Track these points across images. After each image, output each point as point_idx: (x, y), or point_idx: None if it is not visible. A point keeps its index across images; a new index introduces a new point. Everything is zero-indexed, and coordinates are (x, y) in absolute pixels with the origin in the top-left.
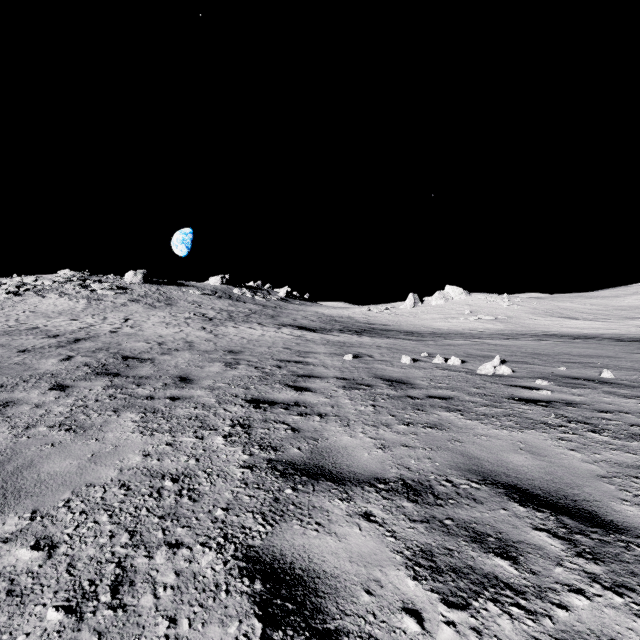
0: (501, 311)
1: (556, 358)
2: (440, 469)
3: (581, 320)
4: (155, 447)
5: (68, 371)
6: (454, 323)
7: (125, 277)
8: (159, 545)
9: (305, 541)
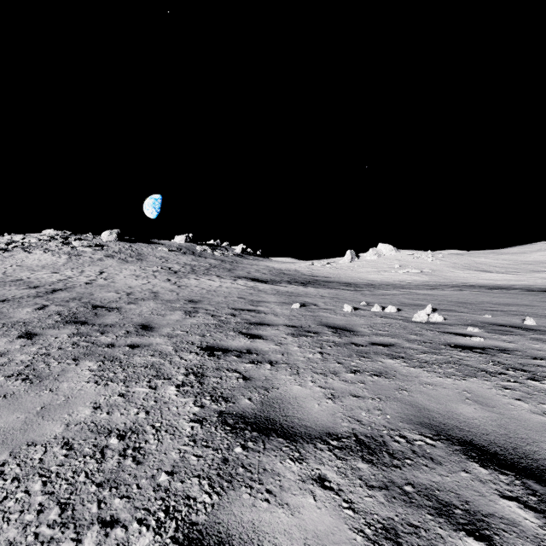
0: (426, 265)
1: (480, 306)
2: (392, 422)
3: (494, 273)
4: (107, 398)
5: (40, 319)
6: (386, 275)
7: (102, 236)
8: (91, 523)
9: (254, 516)
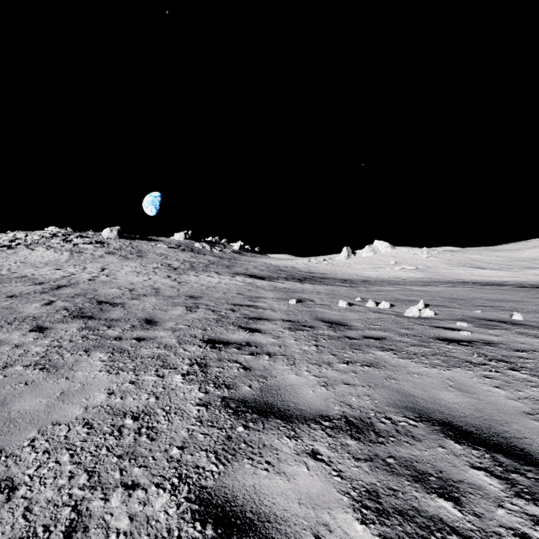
0: (421, 262)
1: (471, 302)
2: (379, 406)
3: (488, 269)
4: (119, 385)
5: (48, 314)
6: (381, 272)
7: (103, 233)
8: (115, 486)
9: (256, 481)
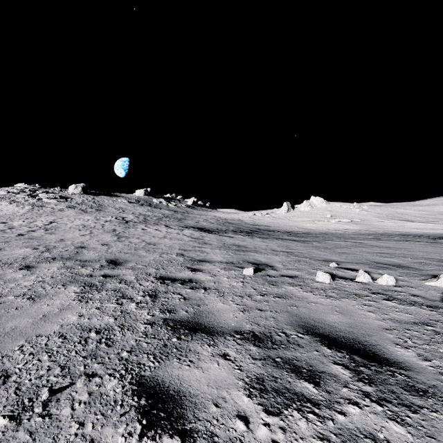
0: (354, 215)
1: None
2: None
3: (417, 222)
4: None
5: None
6: (320, 224)
7: (68, 189)
8: None
9: None
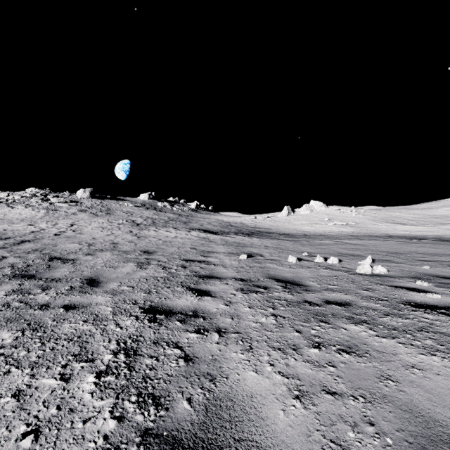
0: (351, 219)
1: (411, 256)
2: None
3: (408, 225)
4: None
5: None
6: (317, 227)
7: (77, 193)
8: None
9: None
